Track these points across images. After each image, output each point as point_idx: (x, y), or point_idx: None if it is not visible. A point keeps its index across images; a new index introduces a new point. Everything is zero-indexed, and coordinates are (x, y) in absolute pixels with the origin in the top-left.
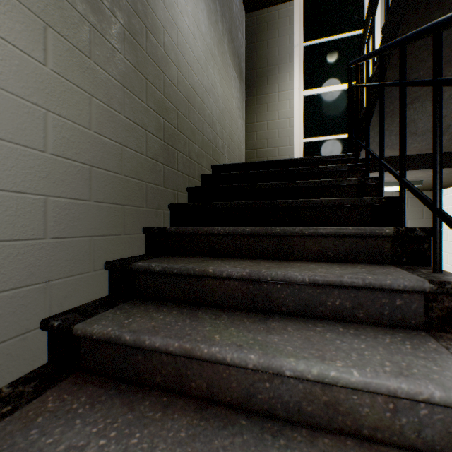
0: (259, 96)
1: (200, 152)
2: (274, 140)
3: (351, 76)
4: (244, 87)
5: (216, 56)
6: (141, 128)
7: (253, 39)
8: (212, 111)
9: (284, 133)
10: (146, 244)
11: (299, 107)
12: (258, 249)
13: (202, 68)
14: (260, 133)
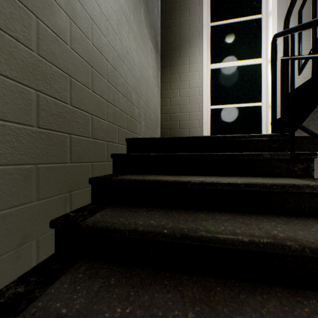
0: (172, 67)
1: (111, 127)
2: (185, 106)
3: (275, 49)
4: (159, 58)
5: (131, 22)
6: None
7: (167, 16)
8: (126, 79)
9: (195, 100)
10: None
11: (206, 78)
12: None
13: (113, 29)
14: (174, 99)
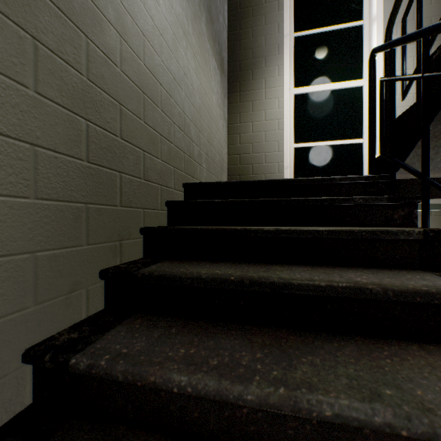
0: (243, 92)
1: (166, 167)
2: (260, 145)
3: (374, 68)
4: (226, 81)
5: (190, 35)
6: (17, 140)
7: (236, 25)
8: (184, 108)
9: (273, 136)
10: (34, 382)
11: (289, 107)
12: (274, 438)
13: (168, 45)
14: (245, 135)
